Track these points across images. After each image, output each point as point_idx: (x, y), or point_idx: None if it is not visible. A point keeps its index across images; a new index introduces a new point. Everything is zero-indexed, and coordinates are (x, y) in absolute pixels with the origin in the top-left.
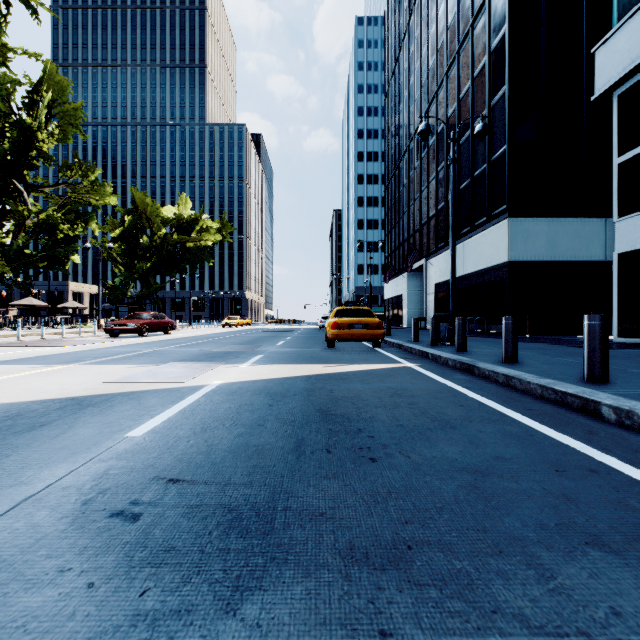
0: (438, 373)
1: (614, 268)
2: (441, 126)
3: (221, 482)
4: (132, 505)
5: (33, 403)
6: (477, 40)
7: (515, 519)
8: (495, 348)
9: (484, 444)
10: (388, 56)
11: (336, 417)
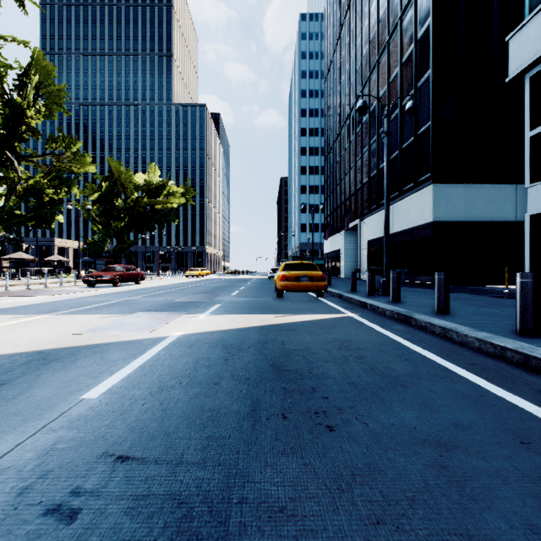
0: (378, 323)
1: (526, 228)
2: (373, 105)
3: (173, 460)
4: (72, 496)
5: (1, 357)
6: (405, 31)
7: (498, 516)
8: (425, 298)
9: (439, 407)
10: (327, 46)
11: (289, 373)
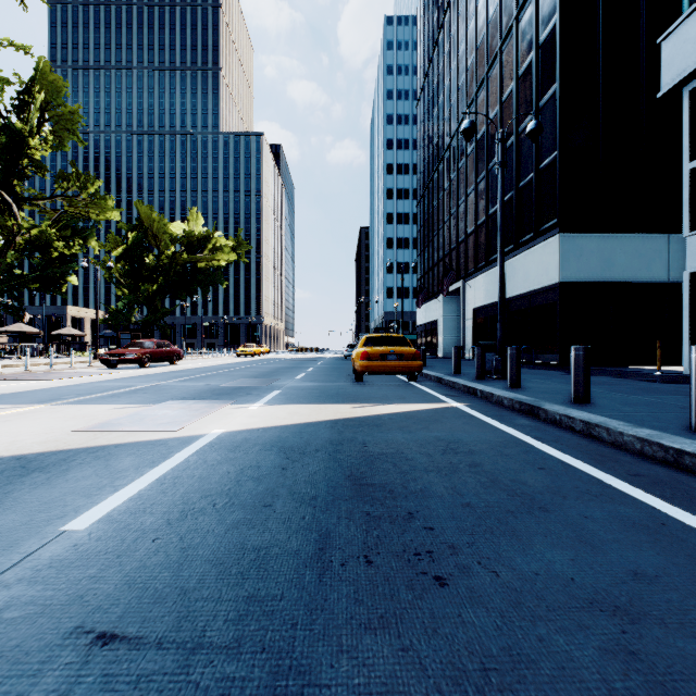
0: (494, 416)
1: (685, 290)
2: (481, 132)
3: (187, 642)
4: None
5: None
6: (522, 34)
7: None
8: (553, 383)
9: (602, 544)
10: (421, 57)
11: (374, 490)
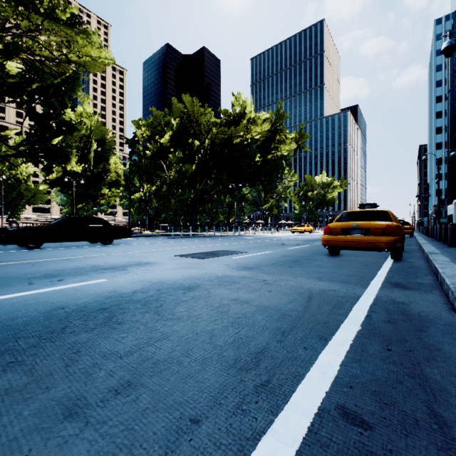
0: None
1: None
2: None
3: None
4: None
5: None
6: None
7: None
8: None
9: None
10: (448, 75)
11: None
